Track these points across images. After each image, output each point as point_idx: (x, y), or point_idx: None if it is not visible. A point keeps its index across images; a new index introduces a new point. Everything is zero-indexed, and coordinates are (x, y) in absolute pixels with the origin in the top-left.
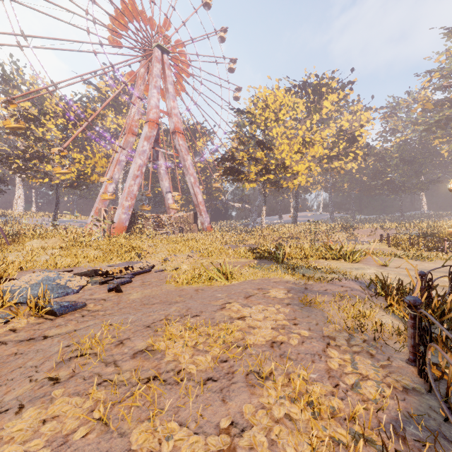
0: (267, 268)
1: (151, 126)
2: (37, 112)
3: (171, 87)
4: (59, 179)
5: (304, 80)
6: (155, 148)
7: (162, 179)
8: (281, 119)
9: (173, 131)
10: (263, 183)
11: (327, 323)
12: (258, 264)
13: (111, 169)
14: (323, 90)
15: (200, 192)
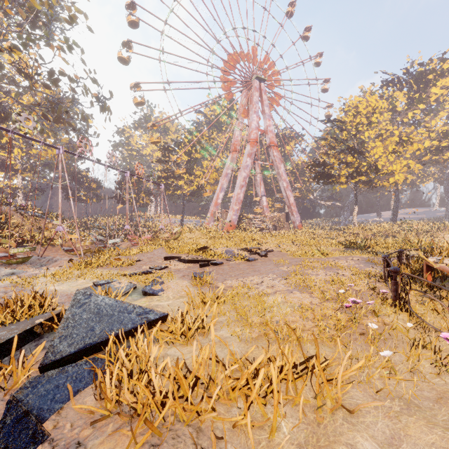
0: (351, 252)
1: (252, 145)
2: (174, 145)
3: (267, 109)
4: (186, 190)
5: (404, 72)
6: (254, 162)
7: (257, 185)
8: (374, 121)
9: (268, 145)
10: (354, 184)
11: (374, 265)
12: (346, 250)
13: (221, 181)
14: (429, 78)
15: (292, 195)
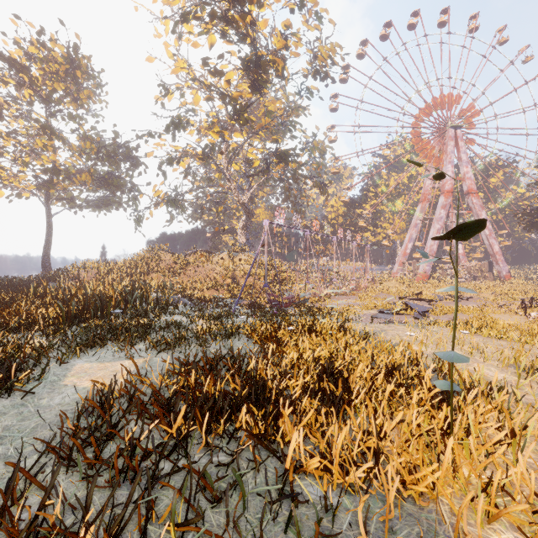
0: None
1: (446, 196)
2: (359, 200)
3: (464, 156)
4: (370, 241)
5: None
6: (448, 212)
7: None
8: None
9: (466, 193)
10: None
11: None
12: None
13: (410, 232)
14: None
15: (496, 242)
